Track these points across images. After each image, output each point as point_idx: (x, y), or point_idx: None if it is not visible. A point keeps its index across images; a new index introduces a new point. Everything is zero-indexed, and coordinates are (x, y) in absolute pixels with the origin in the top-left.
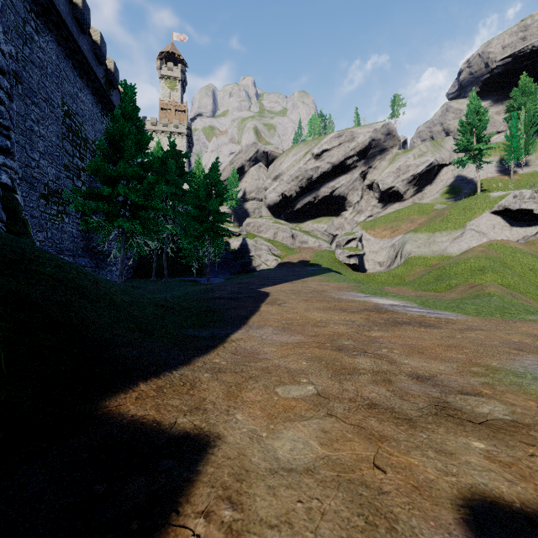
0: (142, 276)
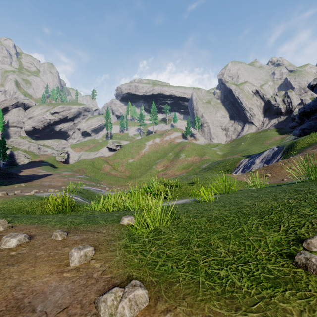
0: None
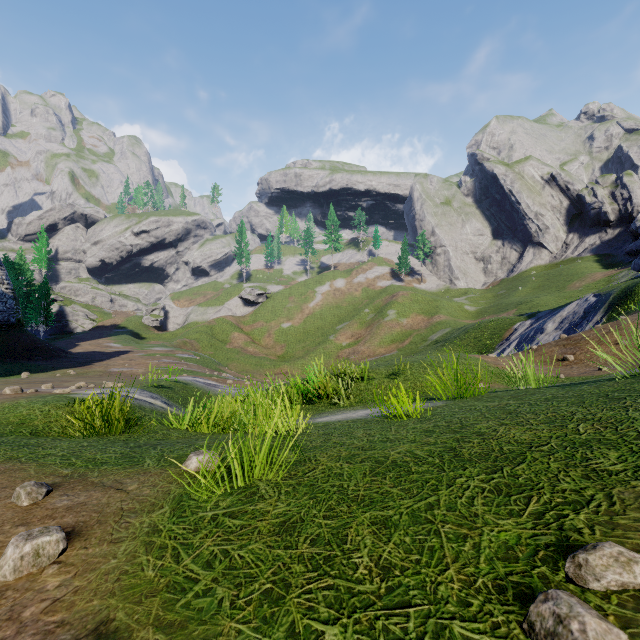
0: None
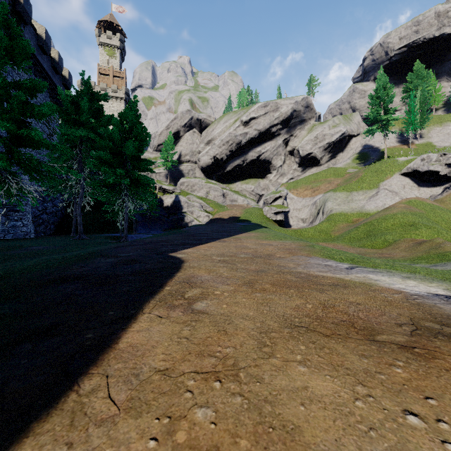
0: (65, 232)
